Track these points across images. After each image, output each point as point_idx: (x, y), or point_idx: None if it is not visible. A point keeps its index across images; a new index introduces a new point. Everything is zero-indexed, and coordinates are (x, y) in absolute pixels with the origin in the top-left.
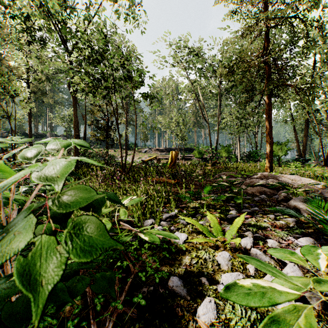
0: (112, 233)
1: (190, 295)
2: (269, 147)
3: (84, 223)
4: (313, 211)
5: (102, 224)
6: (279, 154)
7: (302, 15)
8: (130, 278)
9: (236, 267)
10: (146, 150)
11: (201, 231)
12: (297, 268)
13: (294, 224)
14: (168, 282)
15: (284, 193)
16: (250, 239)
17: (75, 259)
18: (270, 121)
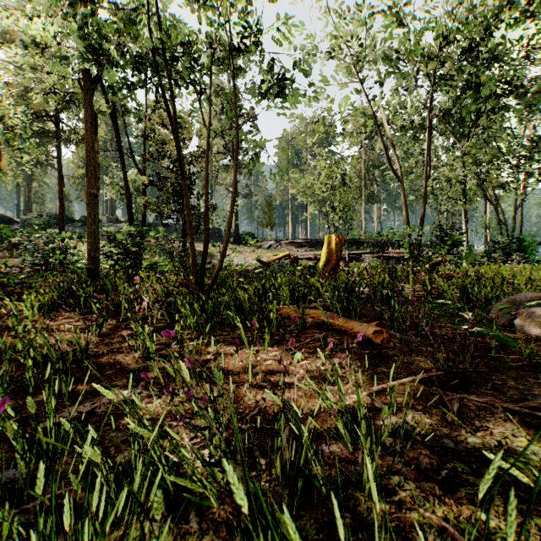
0: None
1: None
2: None
3: None
4: None
5: None
6: None
7: None
8: None
9: None
10: (271, 245)
11: None
12: None
13: None
14: None
15: None
16: None
17: None
18: None
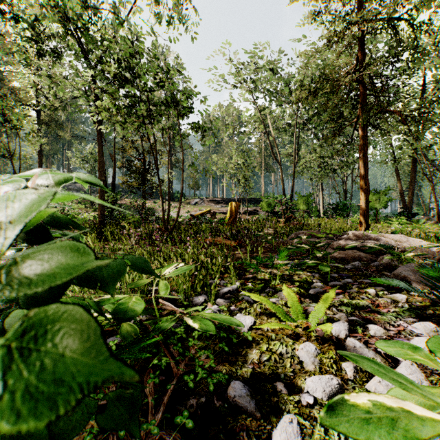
0: (147, 315)
1: (261, 410)
2: (364, 197)
3: (51, 319)
4: (432, 284)
5: (94, 321)
6: (377, 206)
7: (409, 16)
8: (171, 383)
9: (326, 367)
10: (197, 202)
11: (273, 313)
12: (416, 368)
13: (404, 303)
14: (228, 389)
15: (387, 259)
16: (344, 324)
17: (1, 421)
18: (366, 160)
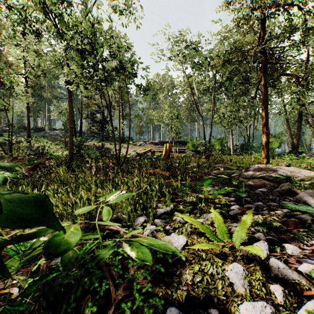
0: None
1: None
2: (265, 139)
3: None
4: None
5: None
6: (272, 146)
7: (300, 2)
8: (109, 311)
9: (256, 290)
10: (141, 144)
11: (202, 233)
12: None
13: (309, 223)
14: None
15: (287, 186)
16: (264, 244)
17: None
18: (267, 112)
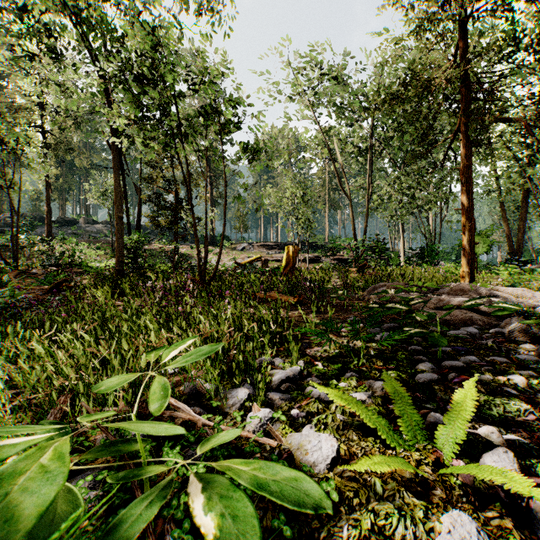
0: None
1: None
2: (468, 237)
3: None
4: None
5: None
6: (476, 251)
7: None
8: None
9: None
10: (245, 247)
11: (367, 425)
12: None
13: None
14: None
15: (518, 324)
16: (509, 458)
17: None
18: (471, 188)
